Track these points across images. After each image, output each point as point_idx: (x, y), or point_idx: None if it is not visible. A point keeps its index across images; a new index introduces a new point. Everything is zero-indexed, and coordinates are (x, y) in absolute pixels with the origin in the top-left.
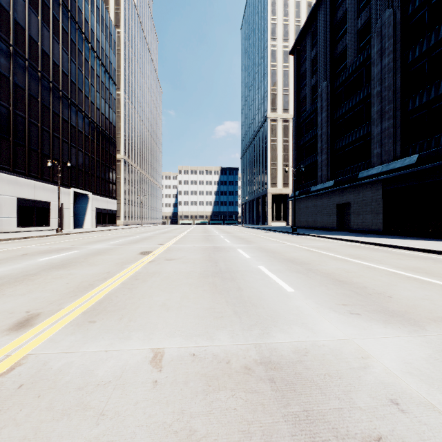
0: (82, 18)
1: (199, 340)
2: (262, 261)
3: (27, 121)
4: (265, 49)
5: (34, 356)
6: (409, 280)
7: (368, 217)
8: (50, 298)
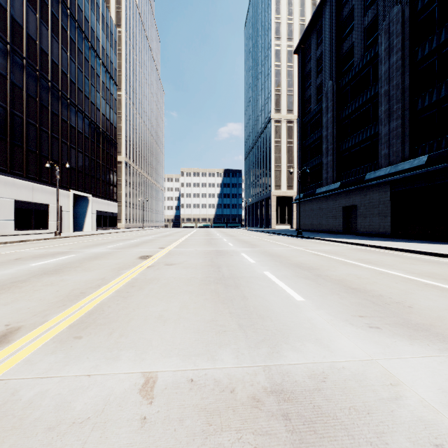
0: (82, 17)
1: (198, 360)
2: (268, 266)
3: (25, 122)
4: (269, 48)
5: (4, 382)
6: (427, 288)
7: (375, 219)
8: (36, 309)
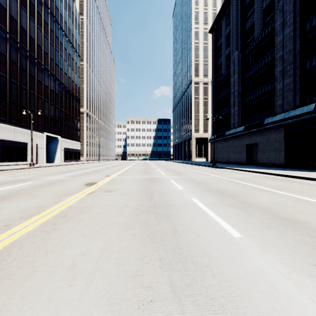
0: (53, 5)
1: None
2: (195, 193)
3: (8, 81)
4: (190, 30)
5: None
6: None
7: (272, 154)
8: None
